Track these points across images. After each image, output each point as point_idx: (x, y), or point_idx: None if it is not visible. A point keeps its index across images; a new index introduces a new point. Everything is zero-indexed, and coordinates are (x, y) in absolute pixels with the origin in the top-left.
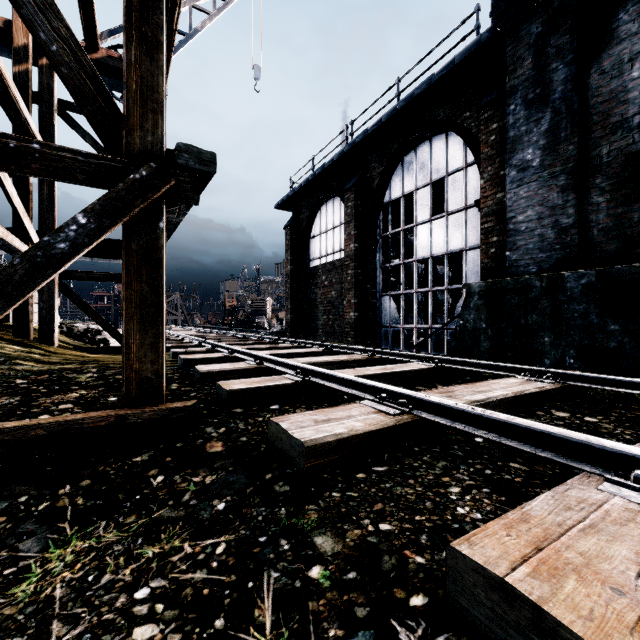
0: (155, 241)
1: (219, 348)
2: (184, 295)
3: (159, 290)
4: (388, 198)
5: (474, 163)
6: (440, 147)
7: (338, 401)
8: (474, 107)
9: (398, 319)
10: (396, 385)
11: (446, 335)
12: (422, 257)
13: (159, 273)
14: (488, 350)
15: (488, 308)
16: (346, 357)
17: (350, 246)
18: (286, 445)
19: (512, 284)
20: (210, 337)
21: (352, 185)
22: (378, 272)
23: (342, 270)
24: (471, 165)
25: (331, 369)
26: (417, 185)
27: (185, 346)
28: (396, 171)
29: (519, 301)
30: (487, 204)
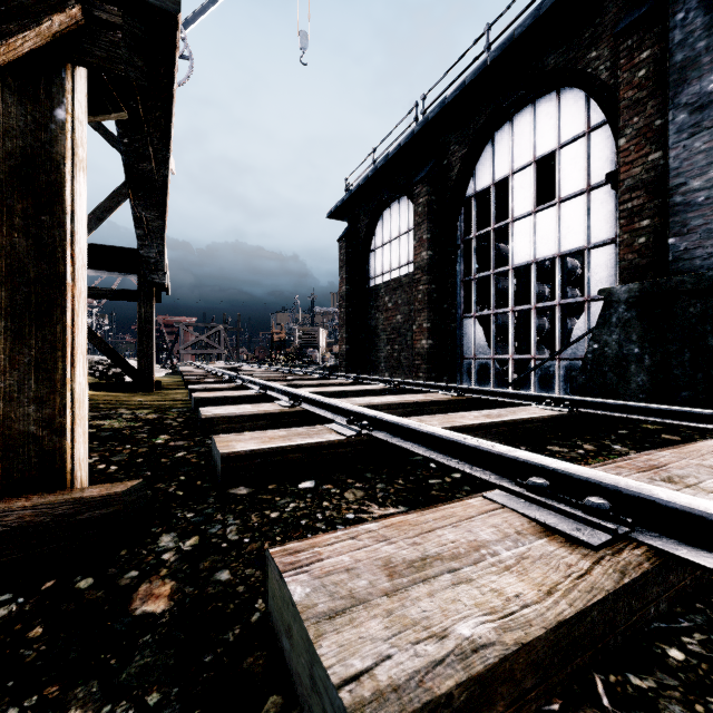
0: (46, 147)
1: (251, 384)
2: (229, 327)
3: (55, 250)
4: (472, 190)
5: (602, 124)
6: (548, 111)
7: (421, 474)
8: (604, 42)
9: (486, 348)
10: (511, 442)
11: (557, 368)
12: (521, 263)
13: (55, 215)
14: (644, 388)
15: (644, 323)
16: (422, 397)
17: (421, 254)
18: (299, 662)
19: (690, 283)
20: (248, 372)
21: (424, 175)
22: (458, 287)
23: (410, 288)
24: (597, 128)
25: (401, 414)
26: (514, 167)
27: (212, 382)
28: (483, 153)
29: (704, 309)
30: (631, 173)
